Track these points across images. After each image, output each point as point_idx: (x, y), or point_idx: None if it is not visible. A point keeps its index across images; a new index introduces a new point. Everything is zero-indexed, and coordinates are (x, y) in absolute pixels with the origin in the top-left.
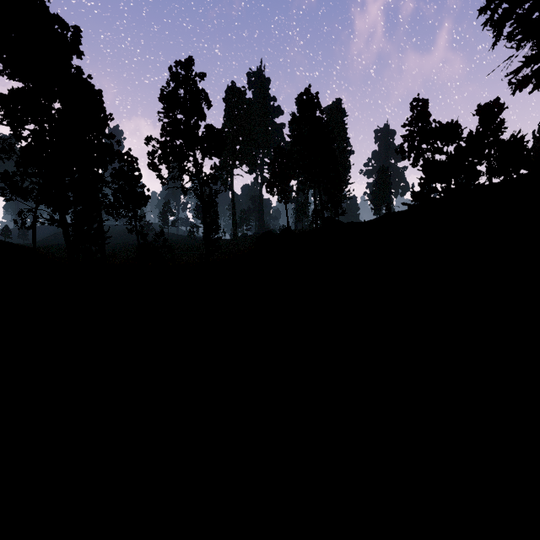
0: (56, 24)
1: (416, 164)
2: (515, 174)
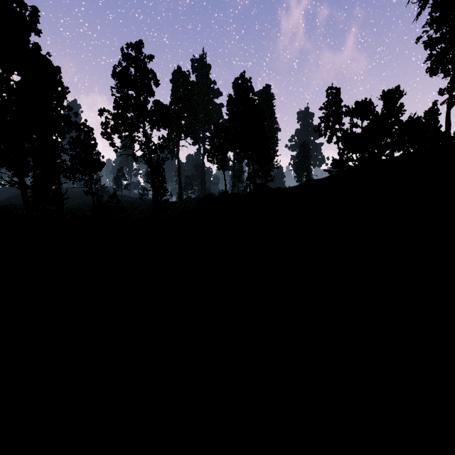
0: (14, 2)
1: (330, 141)
2: (412, 148)
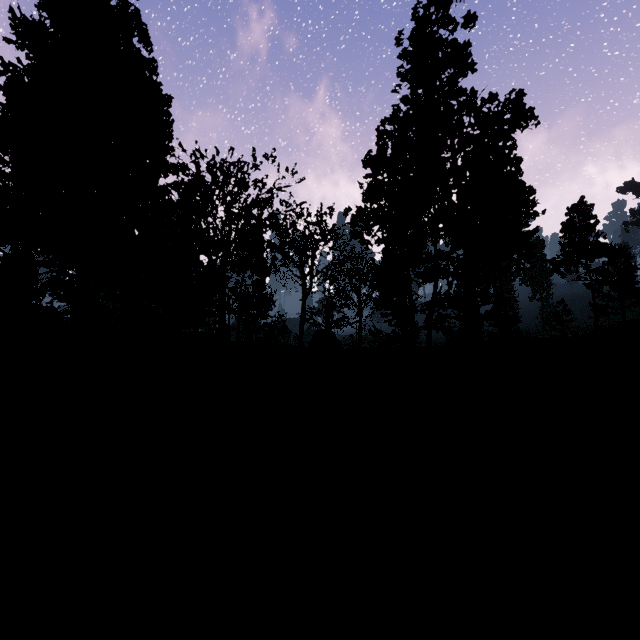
0: None
1: None
2: None
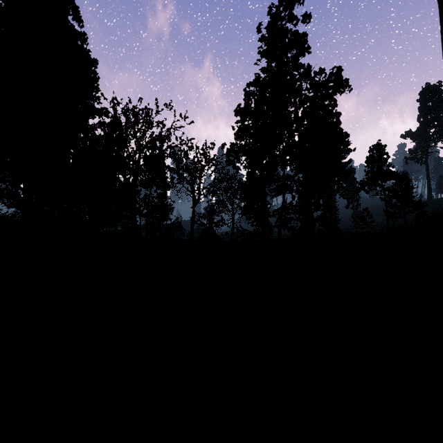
0: None
1: None
2: None
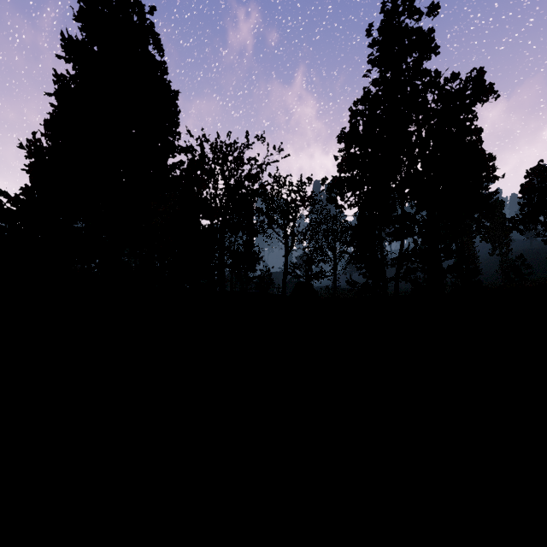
0: None
1: None
2: None
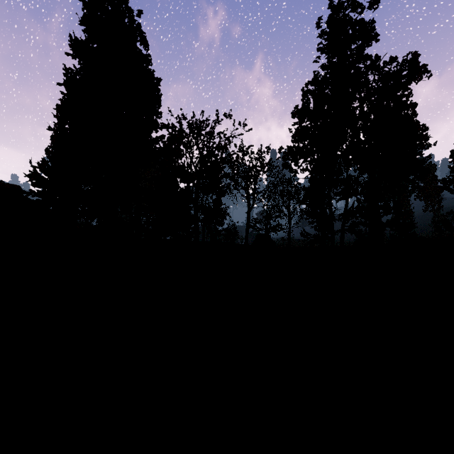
0: None
1: None
2: None
